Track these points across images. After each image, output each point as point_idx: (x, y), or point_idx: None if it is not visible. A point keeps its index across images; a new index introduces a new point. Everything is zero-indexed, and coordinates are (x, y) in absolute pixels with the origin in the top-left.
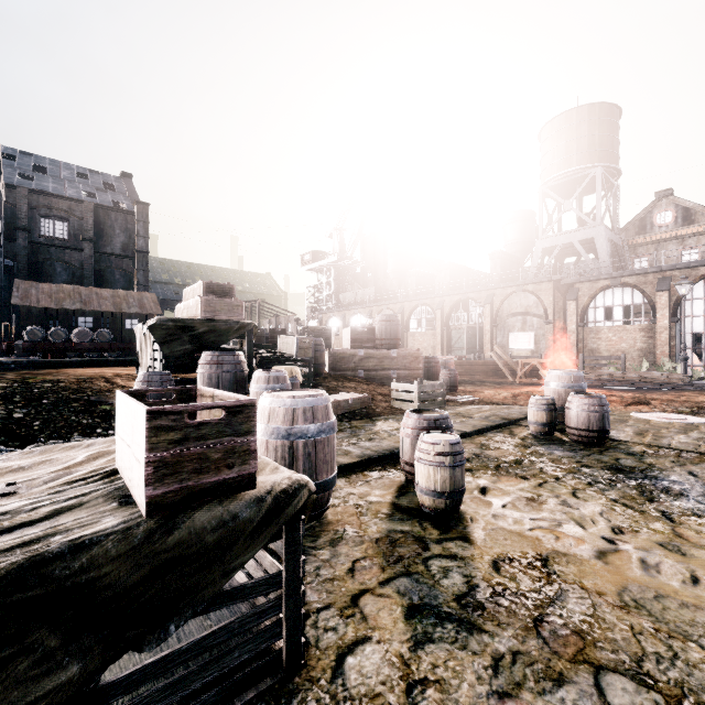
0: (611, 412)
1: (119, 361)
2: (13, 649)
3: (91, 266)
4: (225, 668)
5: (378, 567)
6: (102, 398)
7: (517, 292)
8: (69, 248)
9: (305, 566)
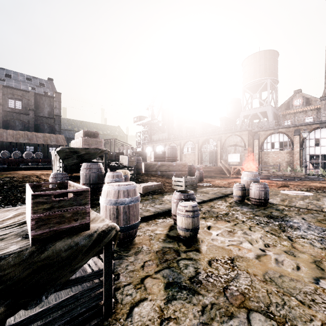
0: (271, 190)
1: (45, 167)
2: None
3: (33, 122)
4: (73, 315)
5: (155, 265)
6: None
7: (232, 135)
8: (22, 113)
9: (121, 265)
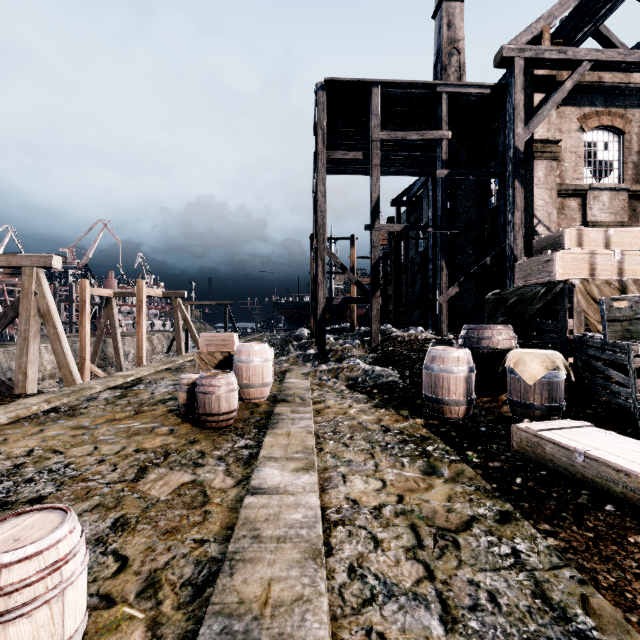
0: None
1: None
2: None
3: None
4: None
5: None
6: None
7: None
8: None
9: None
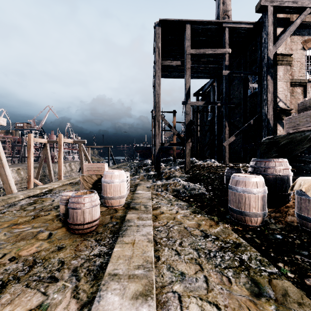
0: None
1: None
2: None
3: None
4: None
5: None
6: None
7: None
8: None
9: None
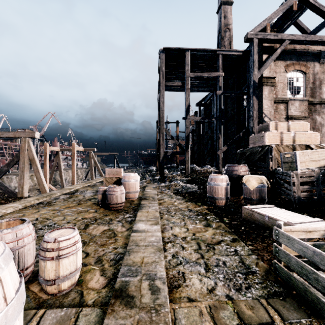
0: None
1: None
2: None
3: None
4: None
5: None
6: None
7: None
8: None
9: None
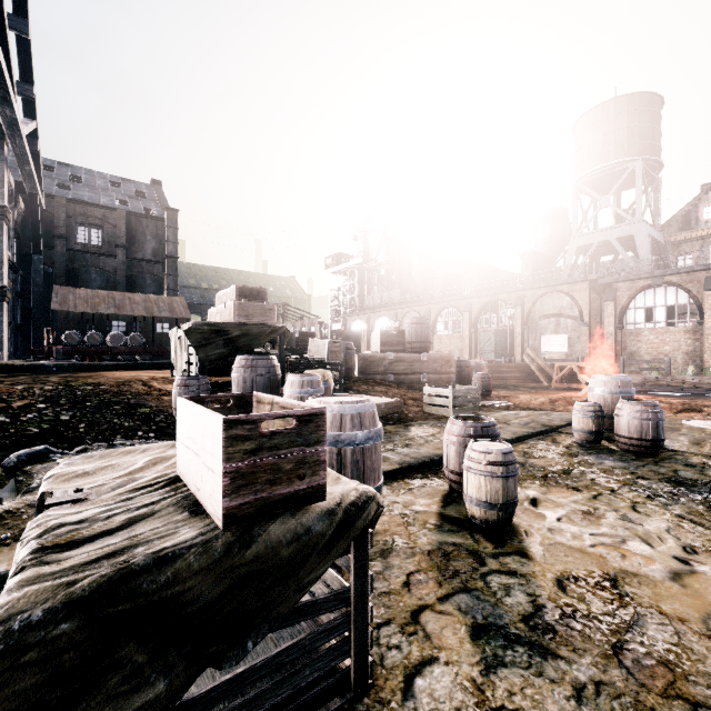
0: None
1: (153, 365)
2: (104, 664)
3: (124, 271)
4: (296, 686)
5: (434, 582)
6: (142, 401)
7: (549, 293)
8: (104, 254)
9: None
